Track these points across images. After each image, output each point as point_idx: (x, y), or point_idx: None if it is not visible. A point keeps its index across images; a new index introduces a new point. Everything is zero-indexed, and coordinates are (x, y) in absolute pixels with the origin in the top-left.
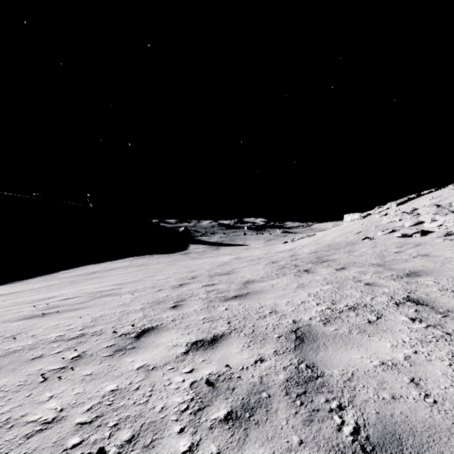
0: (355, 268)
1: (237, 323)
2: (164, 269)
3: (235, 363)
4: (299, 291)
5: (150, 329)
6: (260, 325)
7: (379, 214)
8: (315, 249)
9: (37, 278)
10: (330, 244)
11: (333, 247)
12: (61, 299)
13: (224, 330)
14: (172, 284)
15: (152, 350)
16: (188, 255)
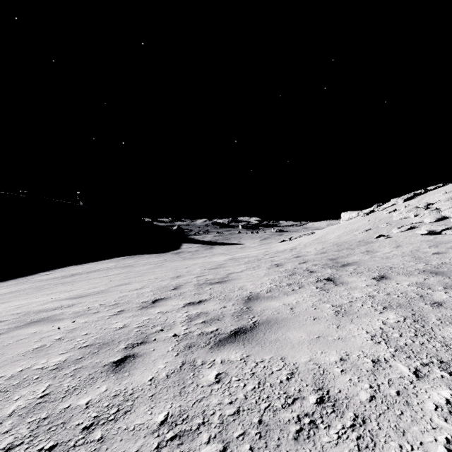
0: (401, 277)
1: None
2: (148, 272)
3: None
4: (347, 327)
5: None
6: None
7: (386, 210)
8: (321, 248)
9: (10, 281)
10: (338, 243)
11: (343, 247)
12: None
13: None
14: (144, 299)
15: None
16: (180, 254)
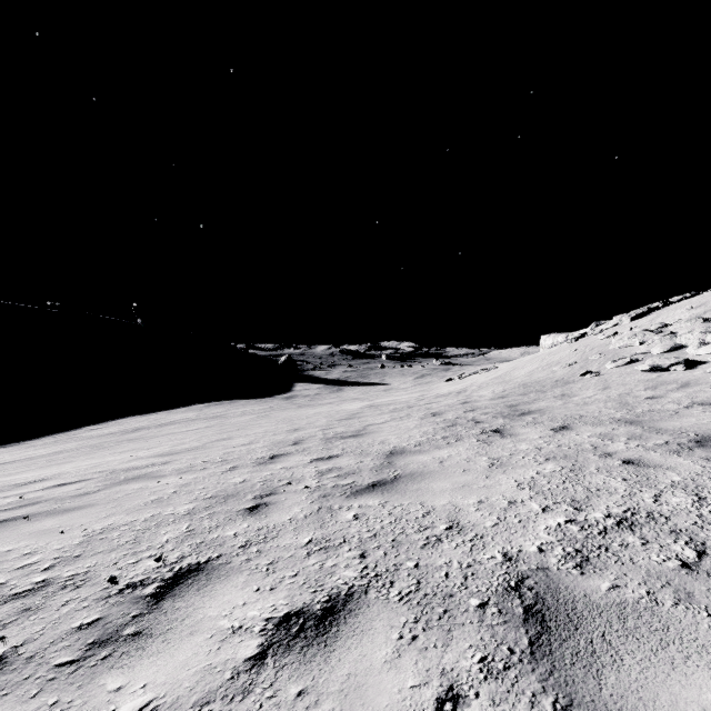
0: (587, 427)
1: (381, 557)
2: (251, 424)
3: (385, 710)
4: (497, 477)
5: (190, 571)
6: (432, 567)
7: (603, 334)
8: (501, 391)
9: (45, 438)
10: (526, 383)
11: (532, 389)
12: (52, 485)
13: (353, 581)
14: (258, 455)
15: (180, 644)
16: (292, 400)
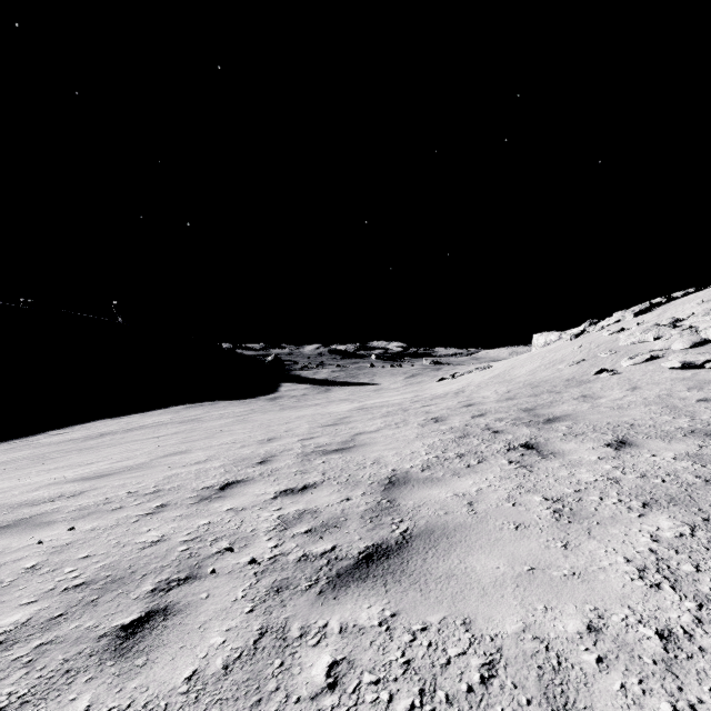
0: (657, 443)
1: None
2: (222, 431)
3: None
4: (584, 546)
5: None
6: None
7: (607, 330)
8: (505, 392)
9: None
10: (532, 382)
11: (542, 389)
12: None
13: None
14: (207, 481)
15: None
16: (277, 401)
